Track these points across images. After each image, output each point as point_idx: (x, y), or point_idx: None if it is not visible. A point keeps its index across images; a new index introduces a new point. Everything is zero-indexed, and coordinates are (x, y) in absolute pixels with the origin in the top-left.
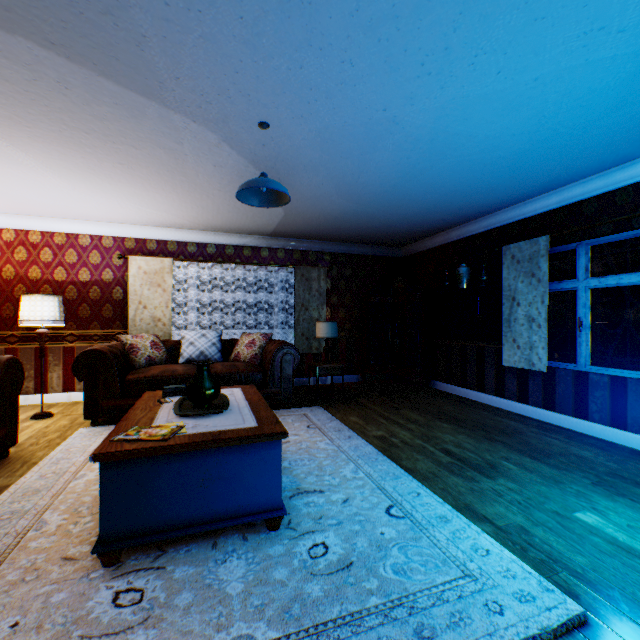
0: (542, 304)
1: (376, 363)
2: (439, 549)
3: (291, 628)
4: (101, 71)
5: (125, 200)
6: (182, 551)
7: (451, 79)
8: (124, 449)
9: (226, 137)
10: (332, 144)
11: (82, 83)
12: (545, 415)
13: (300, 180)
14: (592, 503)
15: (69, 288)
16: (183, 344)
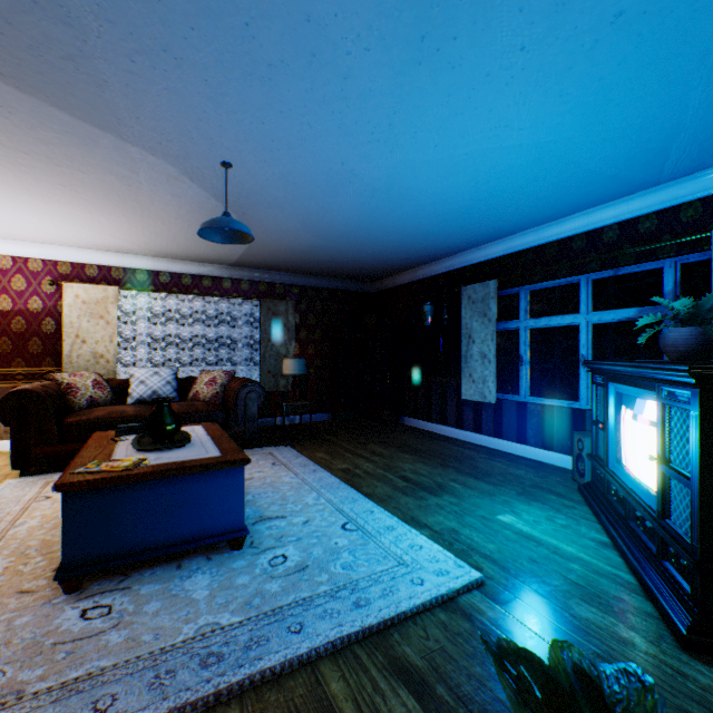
0: (492, 342)
1: (347, 400)
2: (383, 549)
3: (252, 614)
4: (54, 103)
5: (62, 221)
6: (147, 574)
7: (398, 147)
8: (88, 479)
9: (187, 171)
10: (296, 186)
11: (30, 110)
12: (495, 443)
13: (265, 215)
14: (512, 508)
15: None
16: (132, 383)
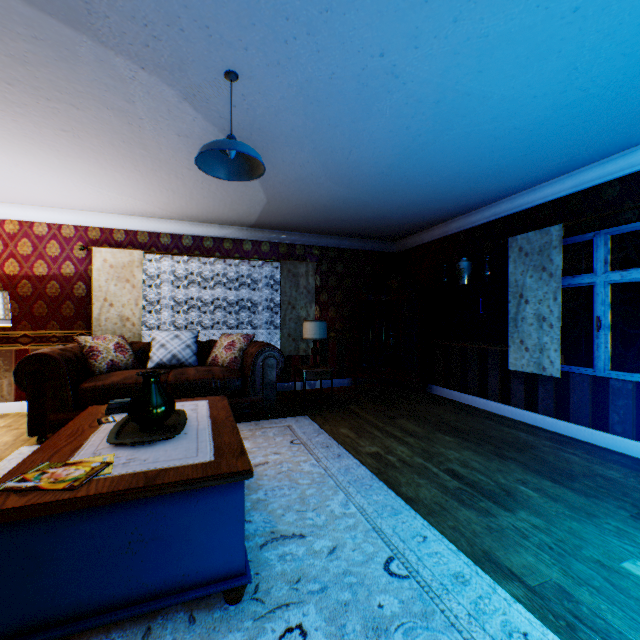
0: (554, 301)
1: (369, 366)
2: (459, 633)
3: None
4: None
5: (81, 181)
6: None
7: (468, 6)
8: (4, 507)
9: (187, 93)
10: (317, 106)
11: None
12: (557, 425)
13: (282, 156)
14: (639, 547)
15: (22, 283)
16: (153, 346)
